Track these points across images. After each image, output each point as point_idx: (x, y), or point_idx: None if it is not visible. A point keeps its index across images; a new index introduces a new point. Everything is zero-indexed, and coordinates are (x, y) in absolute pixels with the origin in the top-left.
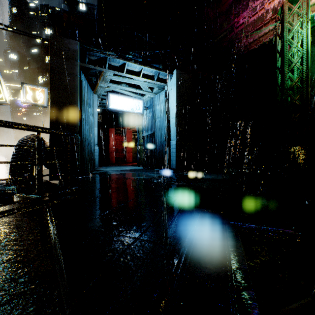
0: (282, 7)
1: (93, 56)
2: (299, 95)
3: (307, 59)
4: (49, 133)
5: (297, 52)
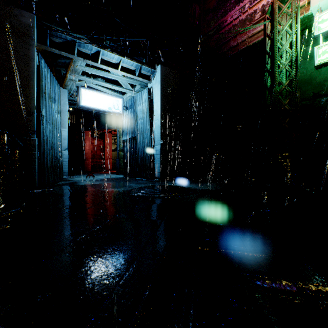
0: (273, 5)
1: (56, 37)
2: (289, 100)
3: (296, 62)
4: None
5: (285, 55)
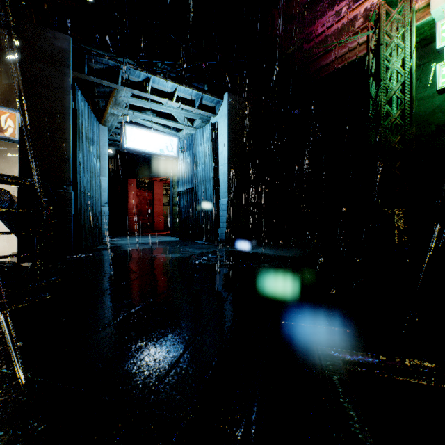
0: (378, 9)
1: (96, 63)
2: (401, 136)
3: (411, 86)
4: (1, 183)
5: (396, 77)
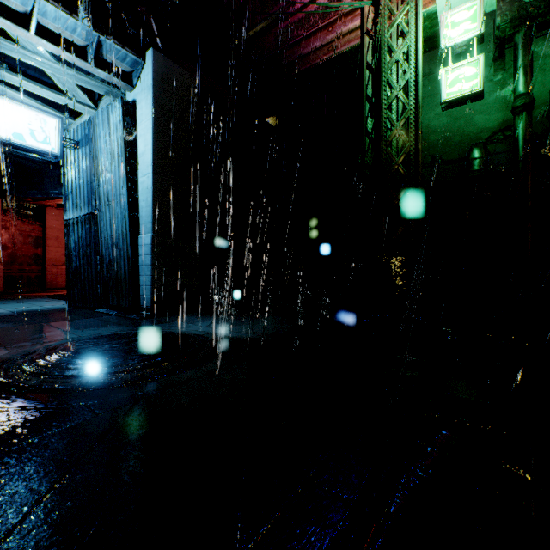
0: None
1: None
2: (405, 156)
3: (417, 87)
4: None
5: (396, 78)
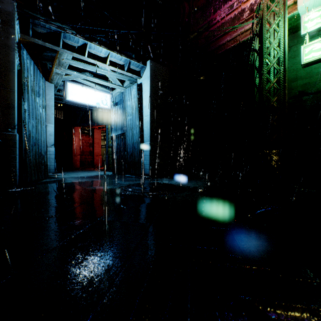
0: (261, 3)
1: (40, 27)
2: (277, 97)
3: (284, 60)
4: None
5: (273, 54)
